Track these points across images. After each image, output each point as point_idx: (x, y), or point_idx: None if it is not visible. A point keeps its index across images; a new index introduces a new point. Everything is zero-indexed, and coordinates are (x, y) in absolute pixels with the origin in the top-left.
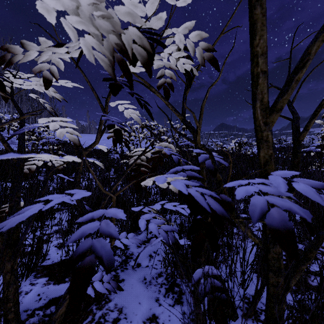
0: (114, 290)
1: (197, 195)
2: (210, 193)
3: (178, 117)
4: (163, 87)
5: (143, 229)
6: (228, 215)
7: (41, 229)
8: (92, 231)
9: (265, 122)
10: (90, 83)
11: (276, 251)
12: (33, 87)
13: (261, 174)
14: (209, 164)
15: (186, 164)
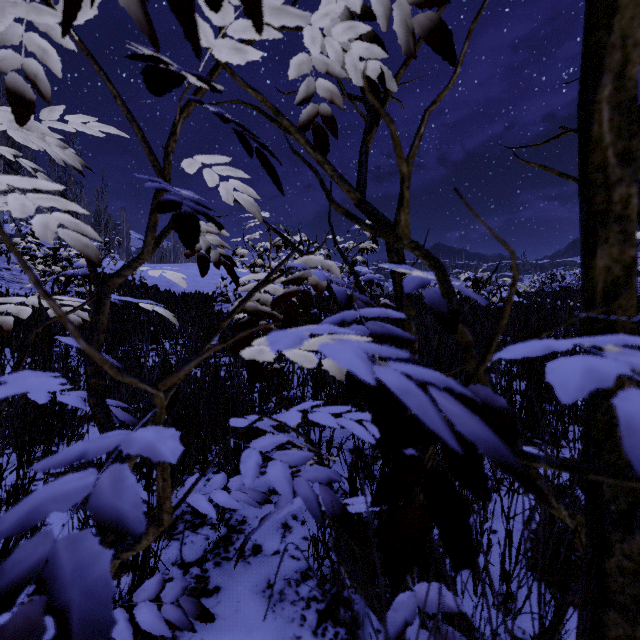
0: (189, 623)
1: (406, 388)
2: (445, 381)
3: (349, 194)
4: (313, 127)
5: (249, 479)
6: (514, 457)
7: (19, 467)
8: (65, 504)
9: (624, 151)
10: (122, 102)
11: (632, 551)
12: (1, 129)
13: (592, 327)
14: (436, 299)
15: (368, 307)
